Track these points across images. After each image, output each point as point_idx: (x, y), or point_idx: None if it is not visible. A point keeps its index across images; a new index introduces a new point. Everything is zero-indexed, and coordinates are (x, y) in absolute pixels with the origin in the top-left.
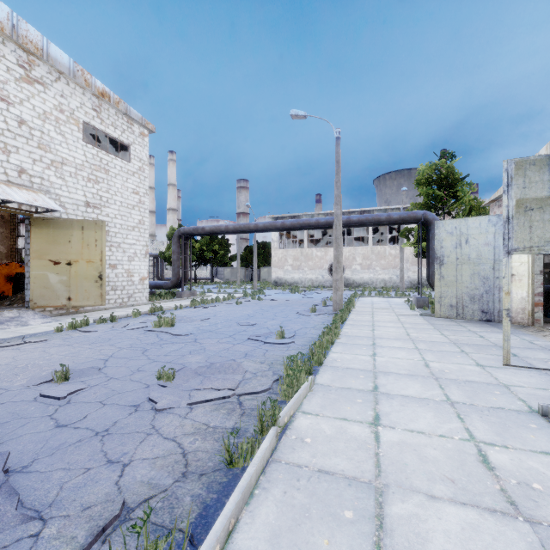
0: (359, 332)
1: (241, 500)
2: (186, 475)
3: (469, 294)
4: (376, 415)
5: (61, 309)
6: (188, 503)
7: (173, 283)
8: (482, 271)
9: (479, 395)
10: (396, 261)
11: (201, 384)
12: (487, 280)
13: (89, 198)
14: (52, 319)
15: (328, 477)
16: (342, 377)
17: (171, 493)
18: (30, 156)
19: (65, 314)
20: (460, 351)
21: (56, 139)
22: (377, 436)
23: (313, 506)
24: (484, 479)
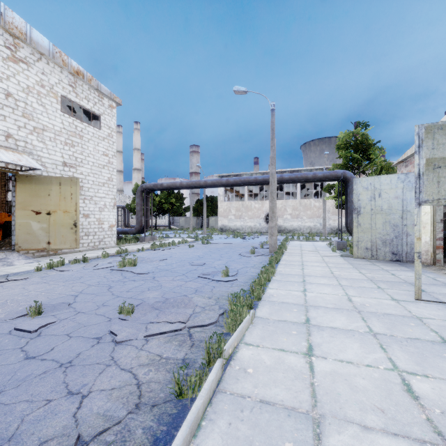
0: (291, 270)
1: (188, 434)
2: (139, 407)
3: (382, 239)
4: (310, 346)
5: (42, 252)
6: (139, 436)
7: (136, 229)
8: (392, 219)
9: (397, 327)
10: (319, 212)
11: (157, 318)
12: (397, 227)
13: (66, 158)
14: (34, 260)
15: (269, 407)
16: (278, 311)
17: (124, 426)
18: (15, 123)
19: (46, 256)
20: (376, 287)
21: (38, 109)
22: (311, 366)
23: (256, 438)
24: (410, 409)
